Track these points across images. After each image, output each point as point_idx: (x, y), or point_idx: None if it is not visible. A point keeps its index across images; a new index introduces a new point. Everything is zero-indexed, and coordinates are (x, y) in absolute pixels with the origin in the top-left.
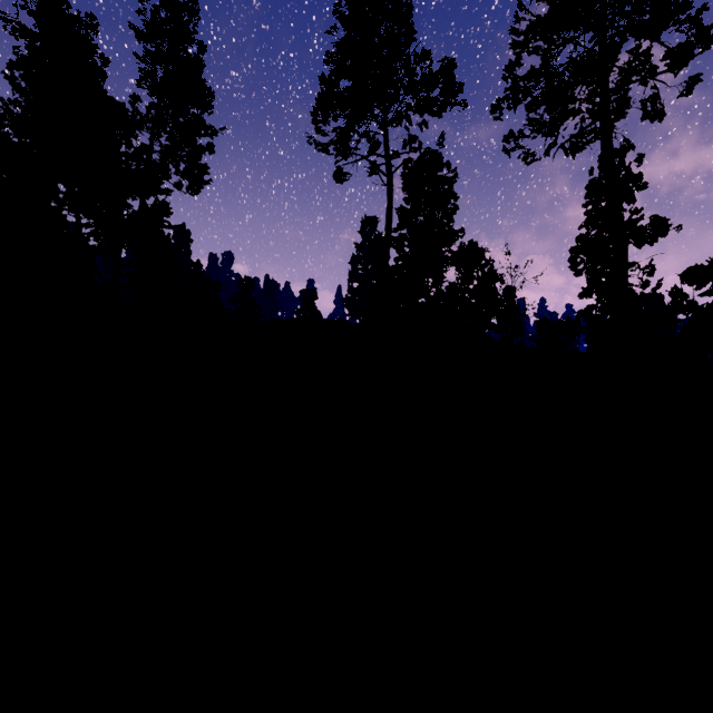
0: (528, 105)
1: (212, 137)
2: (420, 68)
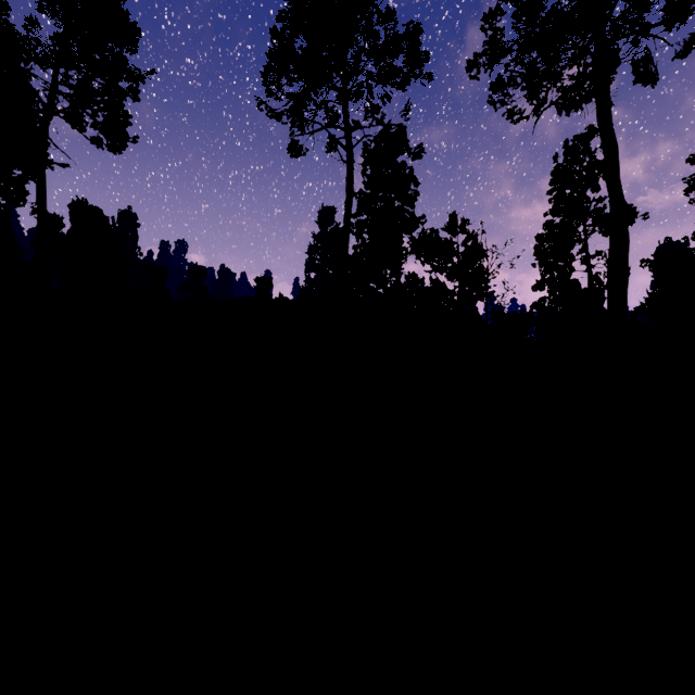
0: (521, 43)
1: (137, 83)
2: (384, 28)
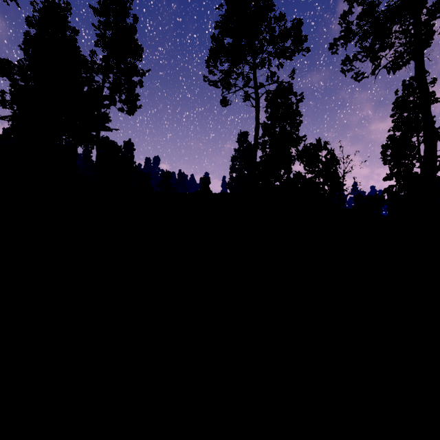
0: (361, 36)
1: (141, 77)
2: (278, 26)
